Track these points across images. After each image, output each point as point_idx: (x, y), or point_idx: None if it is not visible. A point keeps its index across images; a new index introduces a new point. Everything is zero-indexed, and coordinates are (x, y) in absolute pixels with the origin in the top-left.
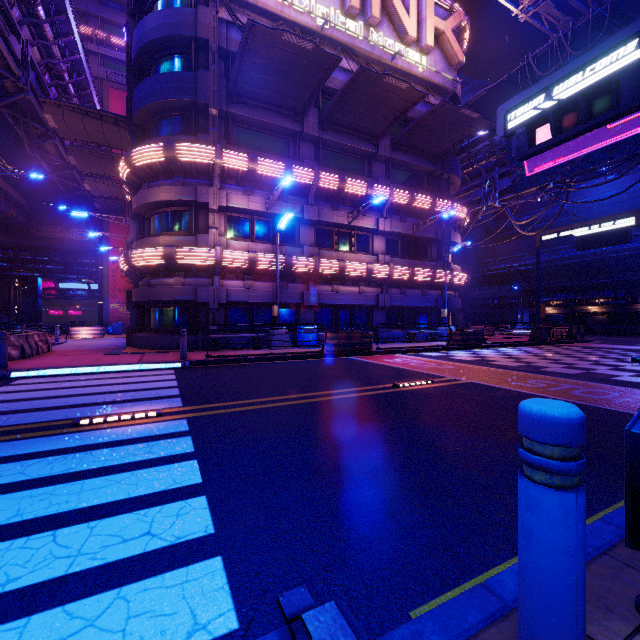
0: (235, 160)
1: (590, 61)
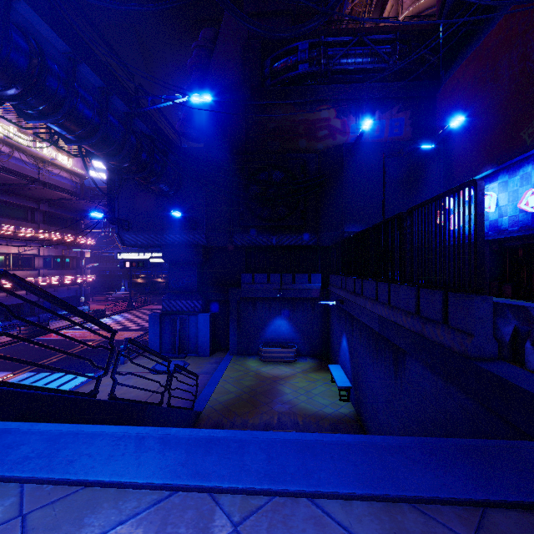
0: None
1: (139, 252)
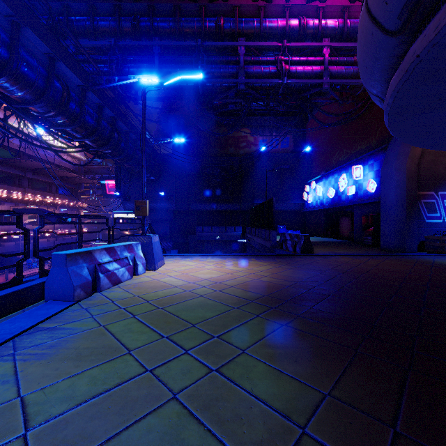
0: (2, 193)
1: (128, 213)
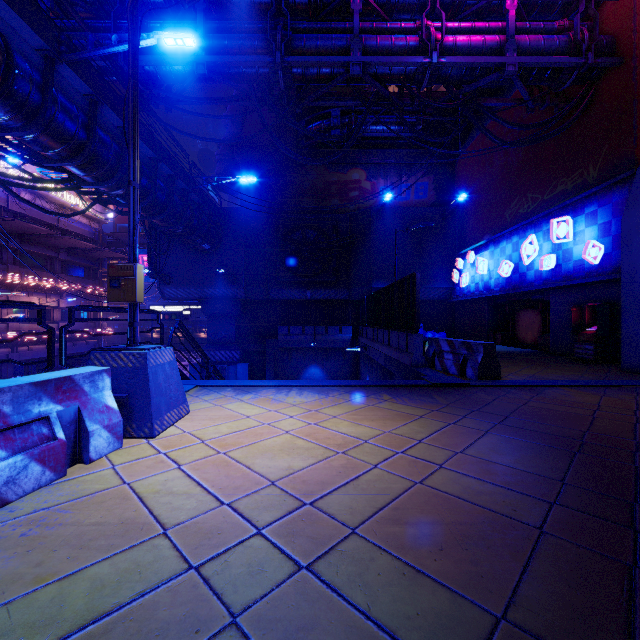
0: None
1: (172, 305)
